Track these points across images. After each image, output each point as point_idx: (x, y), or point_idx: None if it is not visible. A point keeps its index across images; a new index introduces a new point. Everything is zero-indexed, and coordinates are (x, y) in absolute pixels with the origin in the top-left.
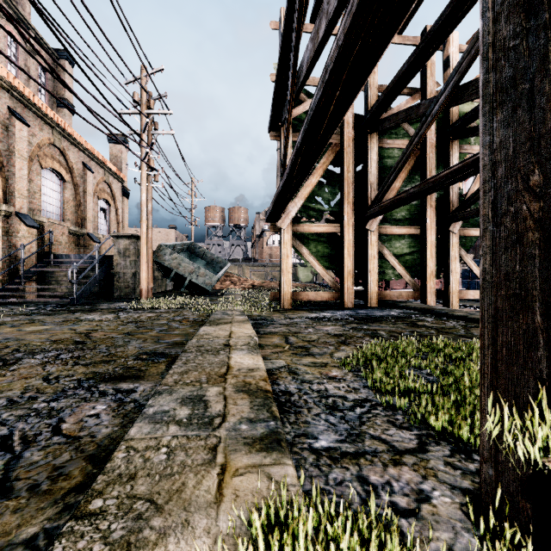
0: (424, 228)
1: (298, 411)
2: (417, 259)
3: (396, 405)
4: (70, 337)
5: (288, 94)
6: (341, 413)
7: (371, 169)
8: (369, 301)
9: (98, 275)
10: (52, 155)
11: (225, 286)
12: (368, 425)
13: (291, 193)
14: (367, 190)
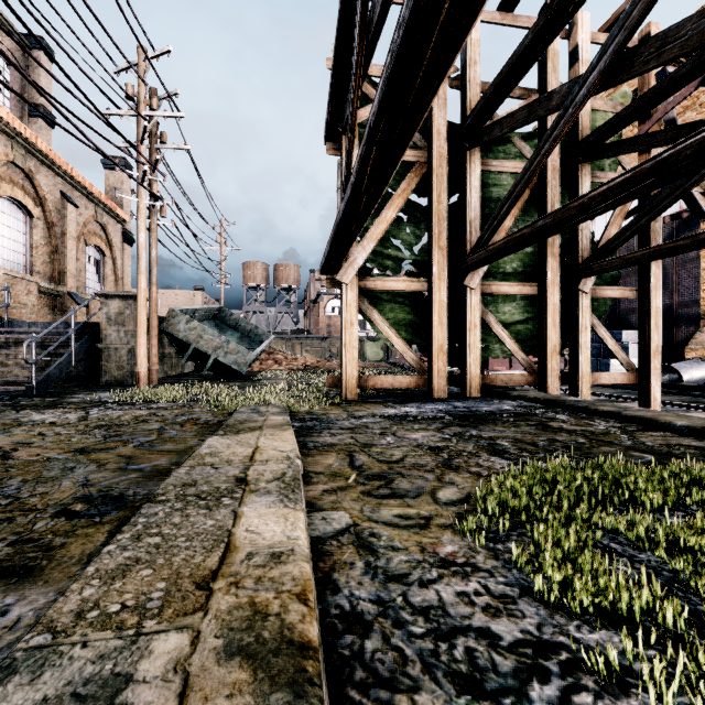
0: (543, 285)
1: None
2: (534, 329)
3: (621, 664)
4: None
5: (354, 55)
6: None
7: (471, 200)
8: (469, 389)
9: (75, 351)
10: (11, 178)
11: (266, 366)
12: None
13: (358, 222)
14: (465, 230)
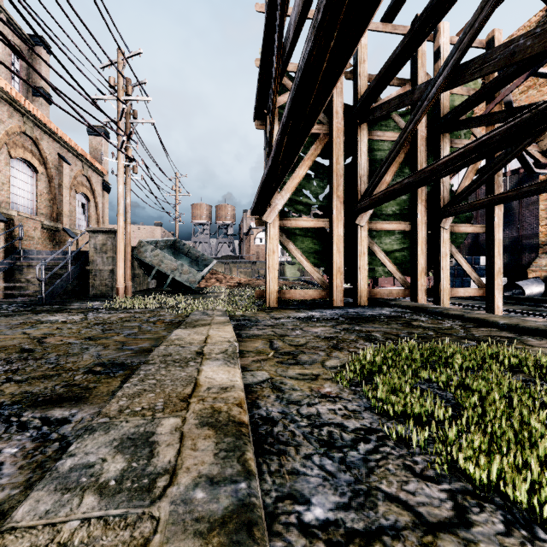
0: (414, 224)
1: (282, 452)
2: (408, 256)
3: (410, 437)
4: (18, 343)
5: (274, 69)
6: (340, 454)
7: (361, 161)
8: (359, 299)
9: (71, 272)
10: (22, 144)
11: (210, 284)
12: (379, 475)
13: (277, 181)
14: (356, 184)
